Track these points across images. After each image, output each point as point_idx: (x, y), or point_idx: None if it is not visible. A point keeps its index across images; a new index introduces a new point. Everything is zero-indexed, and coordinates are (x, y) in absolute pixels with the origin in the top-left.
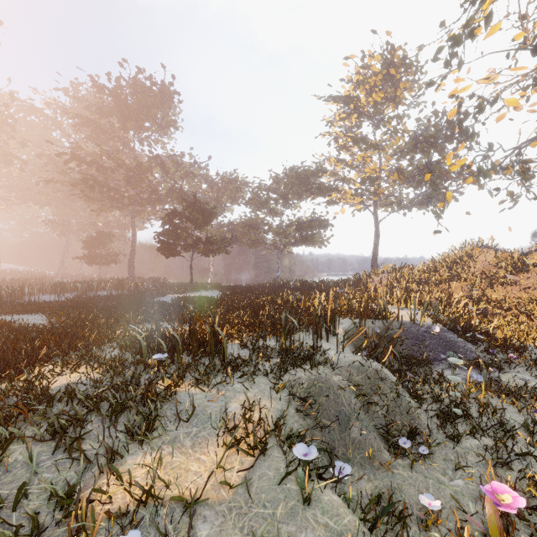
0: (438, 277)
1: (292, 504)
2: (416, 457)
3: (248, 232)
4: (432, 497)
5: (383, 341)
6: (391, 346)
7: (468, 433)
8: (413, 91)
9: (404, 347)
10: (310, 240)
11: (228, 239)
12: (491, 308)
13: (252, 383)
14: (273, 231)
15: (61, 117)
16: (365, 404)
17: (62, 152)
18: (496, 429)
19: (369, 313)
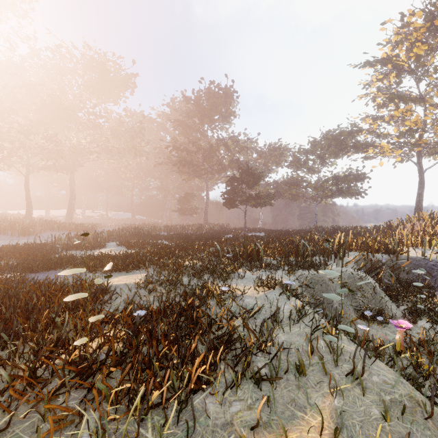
0: None
1: (282, 300)
2: (375, 322)
3: (289, 188)
4: (366, 327)
5: (376, 263)
6: (384, 267)
7: (427, 321)
8: None
9: (410, 276)
10: (346, 192)
11: (272, 195)
12: None
13: (276, 272)
14: (310, 186)
15: (166, 122)
16: (350, 295)
17: (168, 145)
18: None
19: (382, 249)
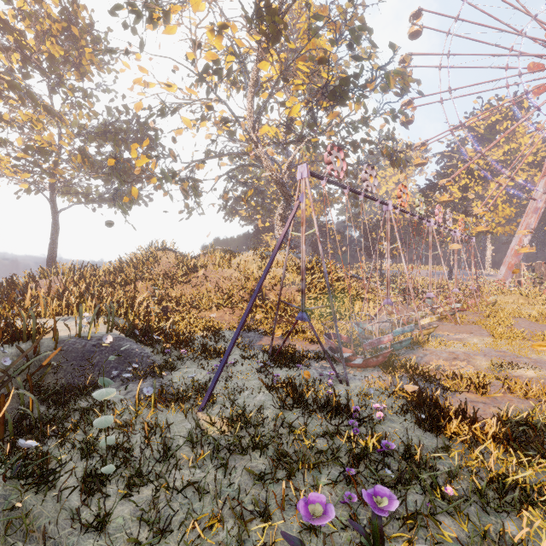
0: (125, 278)
1: None
2: None
3: None
4: None
5: None
6: (13, 389)
7: (123, 495)
8: (102, 72)
9: (60, 376)
10: None
11: None
12: (171, 306)
13: None
14: None
15: None
16: None
17: None
18: (161, 461)
19: (4, 334)
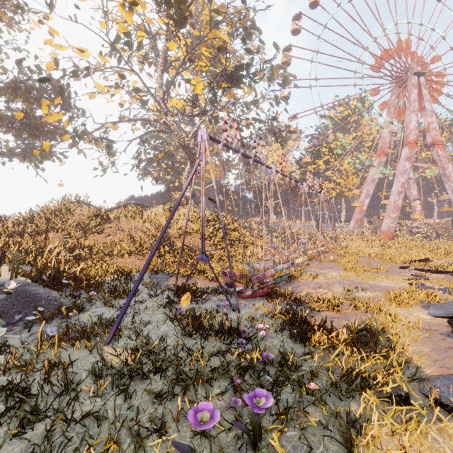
0: (35, 228)
1: None
2: None
3: None
4: None
5: None
6: None
7: (15, 434)
8: (12, 30)
9: None
10: None
11: None
12: (84, 254)
13: None
14: None
15: None
16: None
17: None
18: (60, 395)
19: None
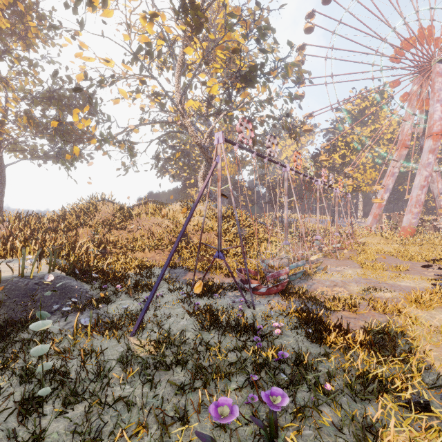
0: (67, 225)
1: None
2: None
3: None
4: None
5: None
6: None
7: (59, 413)
8: (47, 45)
9: (3, 311)
10: None
11: None
12: (109, 248)
13: None
14: None
15: None
16: None
17: None
18: (95, 380)
19: None
